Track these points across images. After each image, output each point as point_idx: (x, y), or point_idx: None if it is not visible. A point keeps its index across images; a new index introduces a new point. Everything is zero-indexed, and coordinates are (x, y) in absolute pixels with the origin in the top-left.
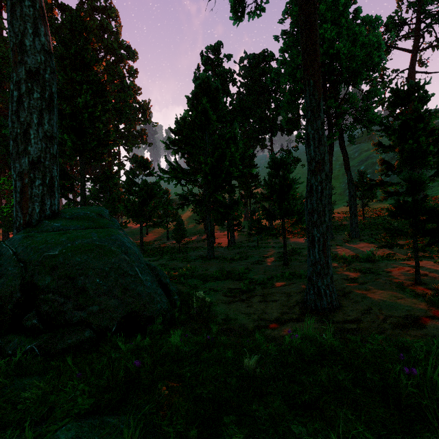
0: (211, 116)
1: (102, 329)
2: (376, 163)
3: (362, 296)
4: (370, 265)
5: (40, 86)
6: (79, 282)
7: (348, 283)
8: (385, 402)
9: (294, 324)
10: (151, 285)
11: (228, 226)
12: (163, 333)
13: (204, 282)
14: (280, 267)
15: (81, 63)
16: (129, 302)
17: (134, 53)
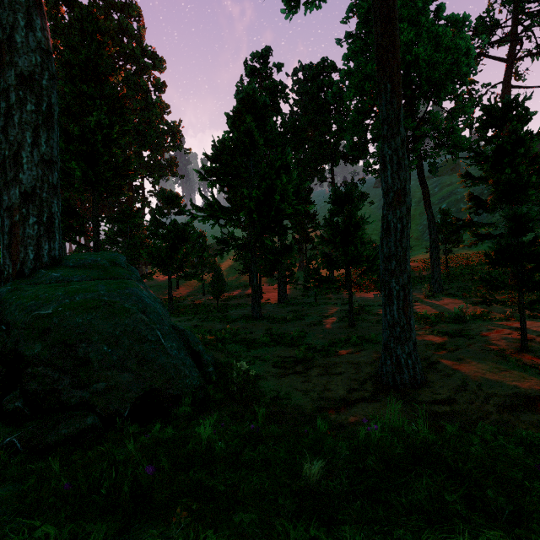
0: (257, 139)
1: (110, 414)
2: (461, 200)
3: (453, 368)
4: (459, 327)
5: (36, 95)
6: (79, 350)
7: (434, 350)
8: (521, 539)
9: (367, 406)
10: (178, 354)
11: (278, 278)
12: (193, 417)
13: (247, 349)
14: (345, 329)
15: (94, 72)
16: (148, 376)
17: (161, 62)
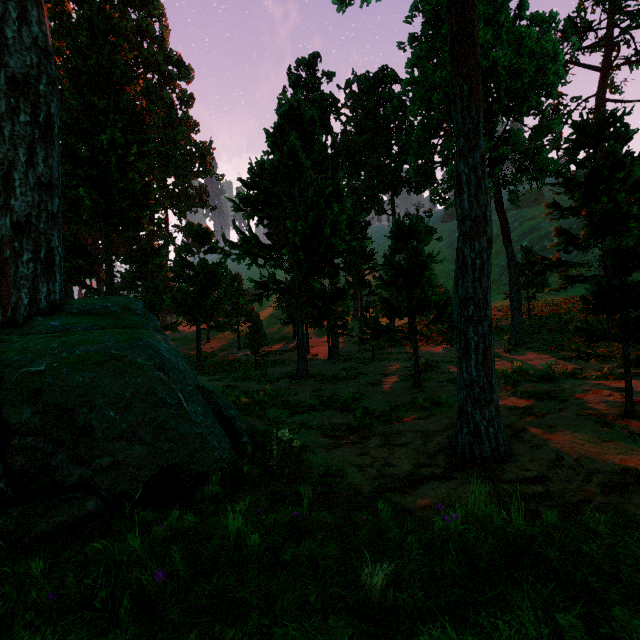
0: (303, 161)
1: (117, 497)
2: (546, 237)
3: (544, 437)
4: (547, 387)
5: (31, 103)
6: (79, 417)
7: (518, 415)
8: None
9: (439, 485)
10: (204, 421)
11: (328, 329)
12: (222, 500)
13: (291, 414)
14: (409, 389)
15: (107, 81)
16: (166, 449)
17: (189, 71)
